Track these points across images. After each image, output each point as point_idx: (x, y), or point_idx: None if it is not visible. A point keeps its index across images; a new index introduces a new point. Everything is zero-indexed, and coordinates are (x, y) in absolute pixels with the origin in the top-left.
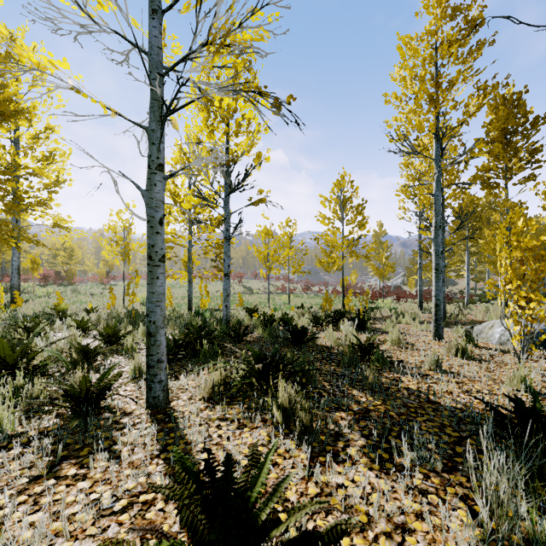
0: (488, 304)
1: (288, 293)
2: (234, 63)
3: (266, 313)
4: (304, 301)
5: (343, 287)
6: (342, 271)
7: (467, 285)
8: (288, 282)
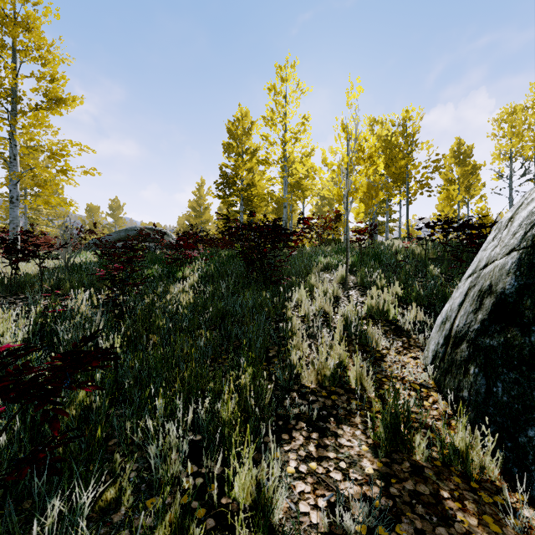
0: None
1: None
2: (471, 171)
3: None
4: None
5: None
6: None
7: None
8: None
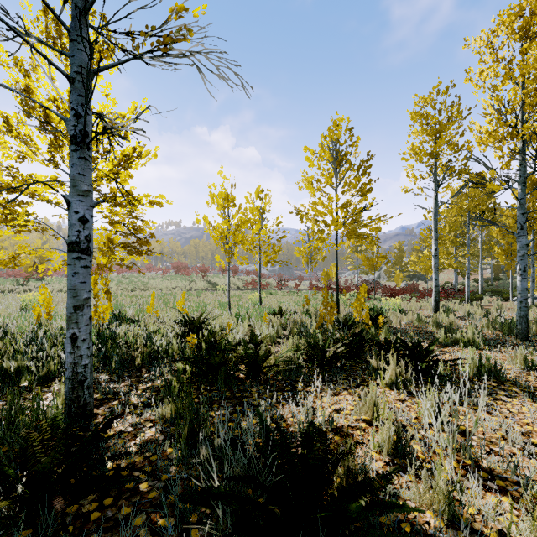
0: (498, 302)
1: (259, 290)
2: None
3: (214, 334)
4: (279, 300)
5: (337, 282)
6: (336, 259)
7: (467, 279)
8: (259, 276)
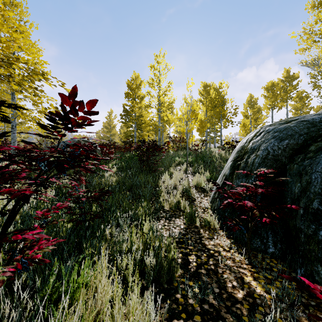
0: None
1: None
2: (258, 111)
3: None
4: None
5: None
6: None
7: None
8: None
